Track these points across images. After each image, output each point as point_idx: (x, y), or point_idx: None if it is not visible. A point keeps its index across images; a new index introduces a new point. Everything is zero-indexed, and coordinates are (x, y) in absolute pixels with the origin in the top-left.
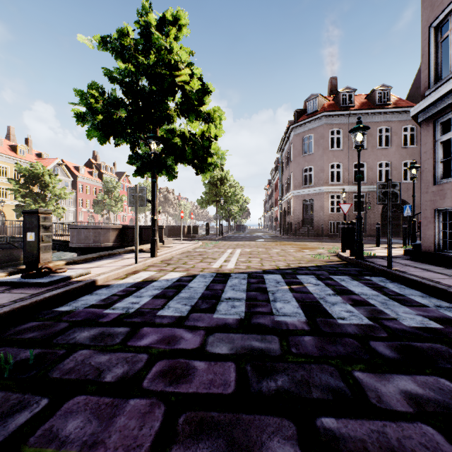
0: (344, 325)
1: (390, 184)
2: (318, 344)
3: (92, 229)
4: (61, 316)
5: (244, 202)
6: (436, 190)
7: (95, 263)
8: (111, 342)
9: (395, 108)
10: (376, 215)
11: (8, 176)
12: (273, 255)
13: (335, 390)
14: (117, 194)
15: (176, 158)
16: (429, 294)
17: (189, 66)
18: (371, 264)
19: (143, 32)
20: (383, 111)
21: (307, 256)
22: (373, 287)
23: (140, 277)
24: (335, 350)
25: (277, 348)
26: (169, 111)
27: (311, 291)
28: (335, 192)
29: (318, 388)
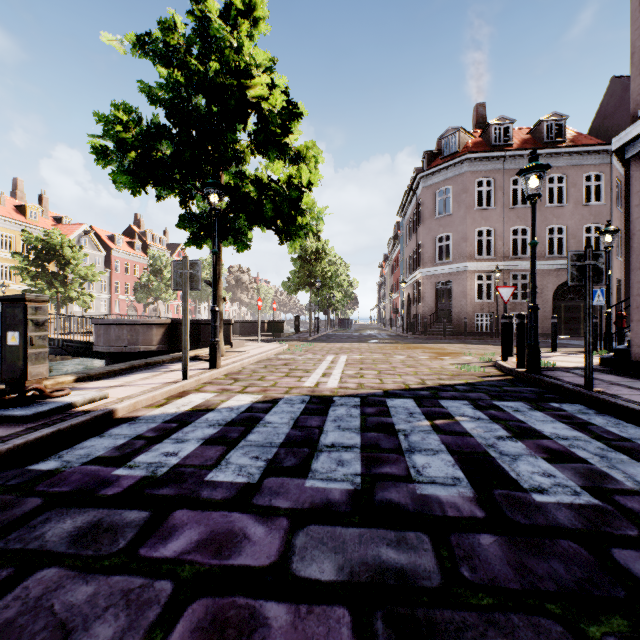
0: (547, 506)
1: (591, 254)
2: (512, 555)
3: (127, 326)
4: (36, 481)
5: (349, 286)
6: None
7: (122, 378)
8: (107, 548)
9: (573, 147)
10: (545, 305)
11: (14, 249)
12: (397, 365)
13: None
14: (168, 275)
15: (248, 217)
16: None
17: (268, 71)
18: (555, 382)
19: (198, 26)
20: (554, 152)
21: (449, 367)
22: (571, 424)
23: (188, 404)
24: (549, 573)
25: (433, 566)
26: (239, 147)
27: (470, 431)
28: (484, 271)
29: None
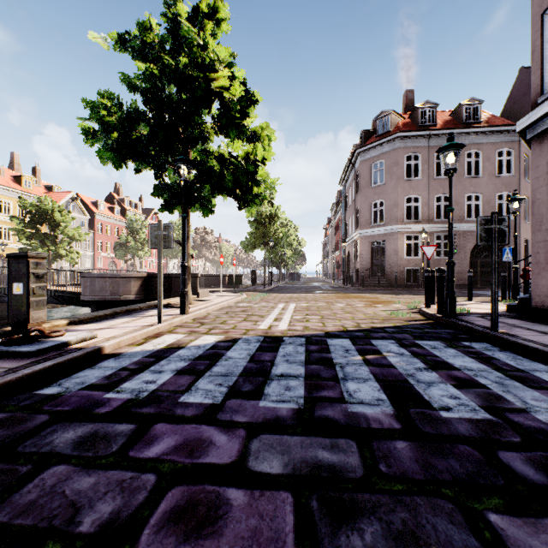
0: (451, 420)
1: (496, 219)
2: (420, 456)
3: (109, 278)
4: (43, 403)
5: (298, 245)
6: None
7: (107, 322)
8: (104, 451)
9: (488, 127)
10: (464, 261)
11: (11, 213)
12: (337, 311)
13: None
14: (144, 235)
15: (212, 187)
16: None
17: (229, 66)
18: (468, 325)
19: (170, 27)
20: (472, 131)
21: (381, 313)
22: (478, 358)
23: (162, 343)
24: (447, 468)
25: (357, 463)
26: (204, 128)
27: (394, 364)
28: (412, 232)
29: None
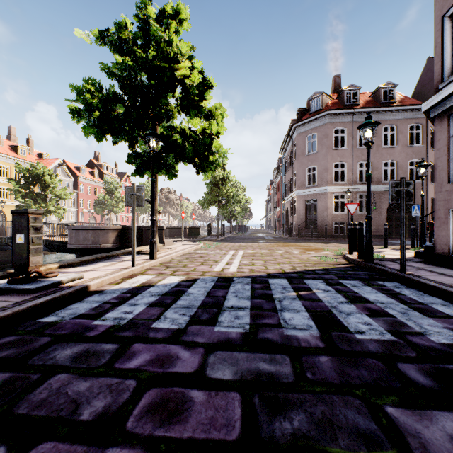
0: (363, 341)
1: (404, 182)
2: (337, 366)
3: (91, 230)
4: (44, 328)
5: (246, 202)
6: (451, 189)
7: (91, 265)
8: (95, 364)
9: (401, 106)
10: (381, 216)
11: (9, 176)
12: (277, 257)
13: (367, 435)
14: (118, 194)
15: (176, 156)
16: (451, 303)
17: (189, 58)
18: (382, 267)
19: (141, 25)
20: (388, 110)
21: (313, 258)
22: (388, 294)
23: (136, 282)
24: (358, 375)
25: (290, 372)
26: (169, 108)
27: (322, 298)
28: (339, 192)
29: (345, 431)
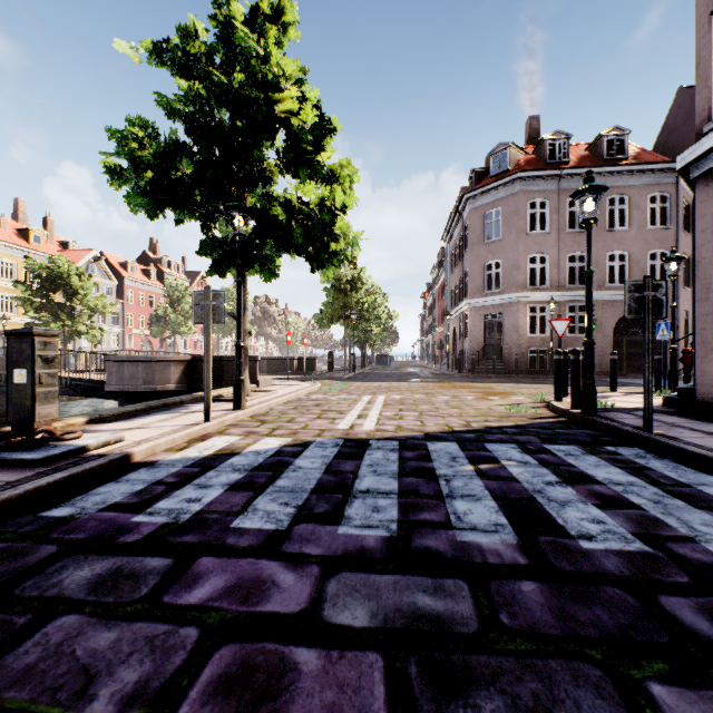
0: (595, 553)
1: (650, 284)
2: (554, 602)
3: (142, 363)
4: (50, 528)
5: (388, 318)
6: None
7: (138, 420)
8: (129, 595)
9: (636, 165)
10: (605, 340)
11: (15, 277)
12: (440, 406)
13: None
14: (187, 306)
15: (277, 243)
16: None
17: (298, 83)
18: (612, 423)
19: (222, 33)
20: (616, 170)
21: (497, 408)
22: (627, 469)
23: (211, 447)
24: (591, 620)
25: (470, 613)
26: (266, 166)
27: (517, 476)
28: (538, 302)
29: None
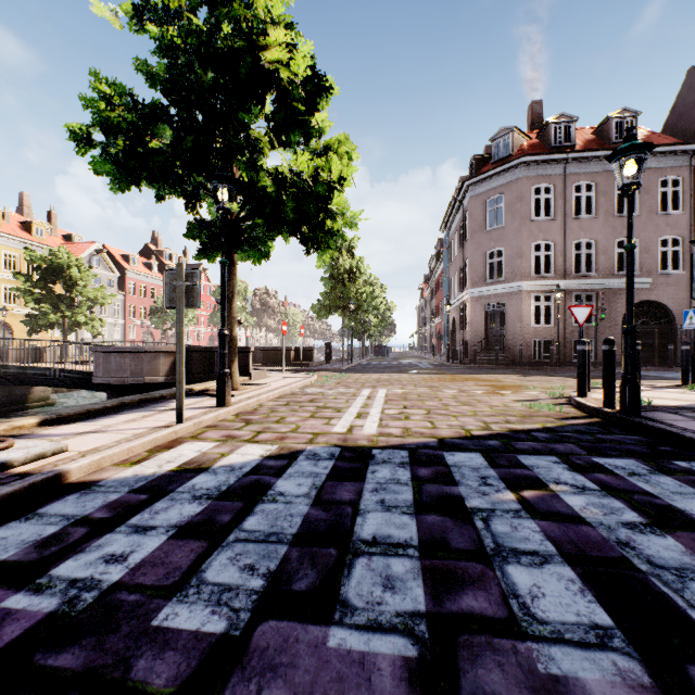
0: None
1: None
2: None
3: (130, 354)
4: None
5: (386, 309)
6: None
7: (102, 420)
8: None
9: None
10: (613, 330)
11: (18, 269)
12: (448, 402)
13: None
14: None
15: (266, 221)
16: None
17: (288, 28)
18: (668, 428)
19: None
20: None
21: (514, 405)
22: None
23: (175, 459)
24: None
25: None
26: (255, 135)
27: (581, 512)
28: (543, 291)
29: None
